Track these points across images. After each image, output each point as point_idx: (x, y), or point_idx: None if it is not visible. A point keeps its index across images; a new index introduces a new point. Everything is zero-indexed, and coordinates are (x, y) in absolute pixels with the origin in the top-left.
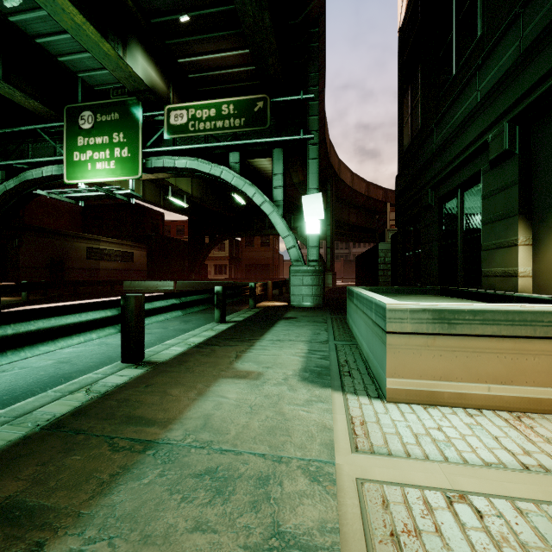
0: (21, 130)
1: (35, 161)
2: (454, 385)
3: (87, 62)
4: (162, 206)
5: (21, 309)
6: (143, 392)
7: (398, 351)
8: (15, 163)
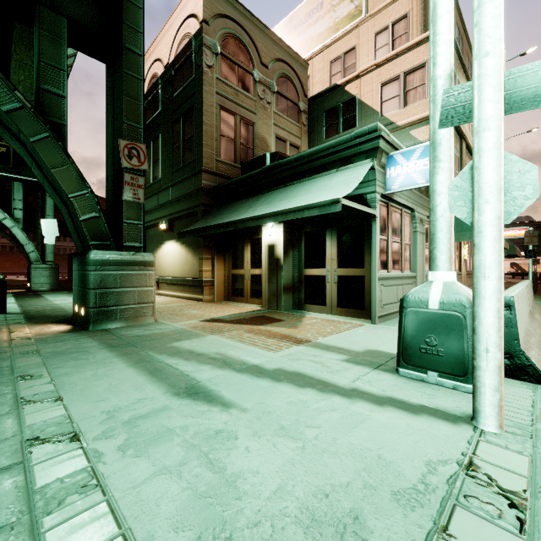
0: None
1: None
2: None
3: None
4: None
5: None
6: (31, 304)
7: None
8: None
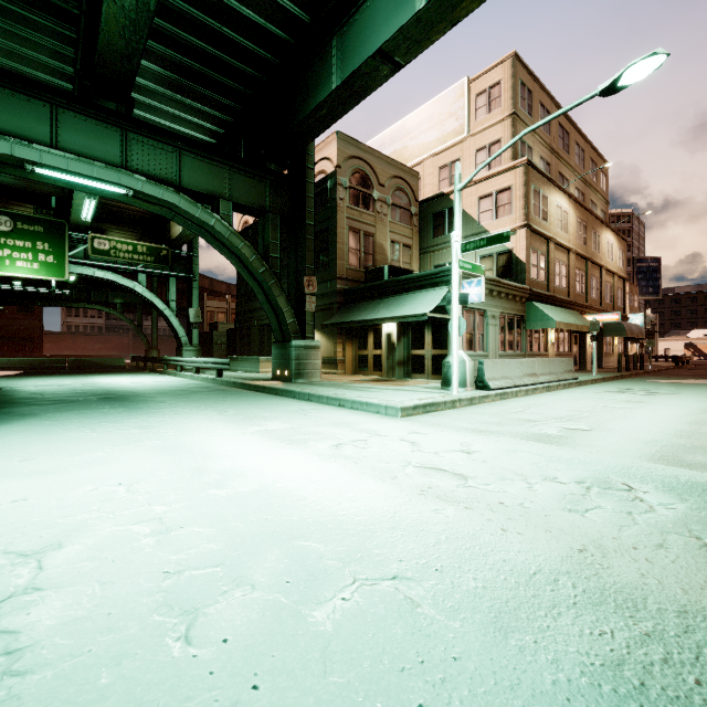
0: None
1: None
2: (269, 369)
3: None
4: None
5: None
6: None
7: (262, 364)
8: None
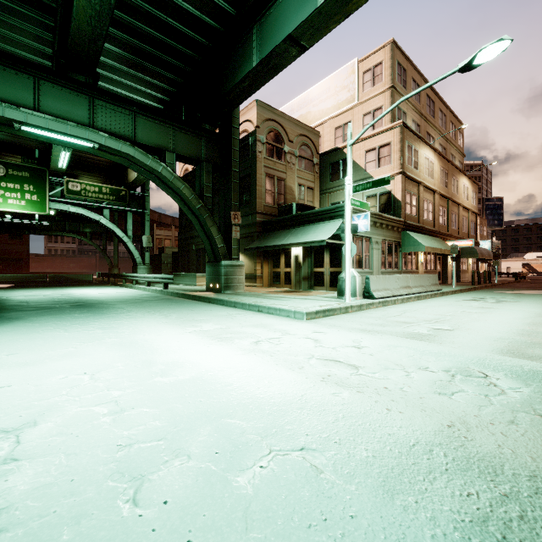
0: None
1: None
2: (204, 283)
3: None
4: None
5: None
6: None
7: (198, 279)
8: None
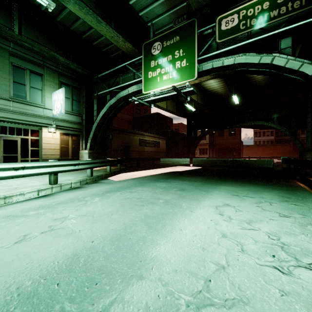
0: (117, 68)
1: (125, 85)
2: None
3: (155, 10)
4: (175, 113)
5: (122, 175)
6: None
7: None
8: (114, 88)
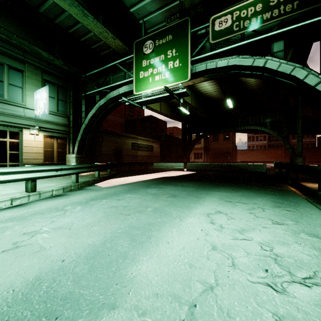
0: (107, 67)
1: (115, 85)
2: None
3: (147, 7)
4: (169, 116)
5: (112, 181)
6: None
7: None
8: (104, 88)
